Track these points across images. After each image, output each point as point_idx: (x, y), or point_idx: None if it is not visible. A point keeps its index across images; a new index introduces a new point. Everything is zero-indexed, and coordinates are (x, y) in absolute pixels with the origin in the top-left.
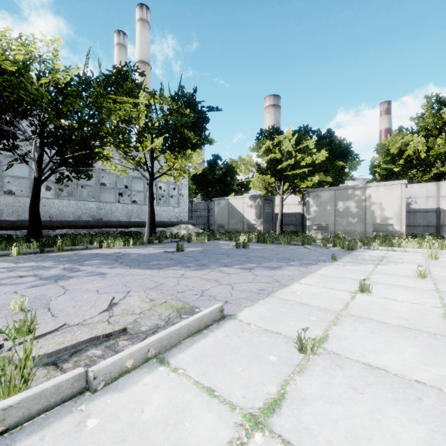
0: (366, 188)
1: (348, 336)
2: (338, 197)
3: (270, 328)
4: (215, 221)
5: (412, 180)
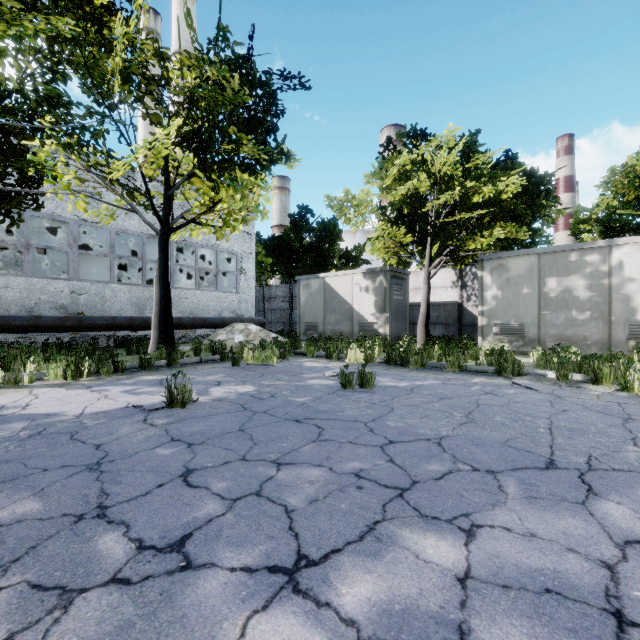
0: (611, 248)
1: None
2: (546, 269)
3: None
4: (301, 318)
5: None
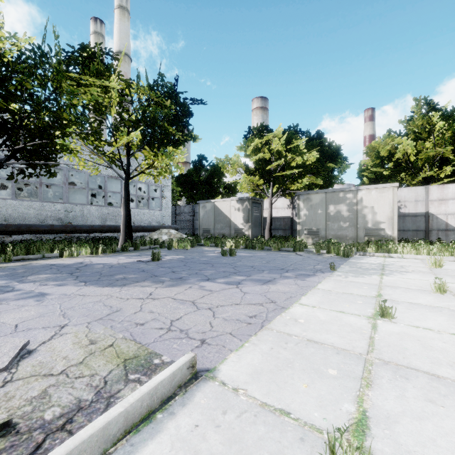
0: (357, 191)
1: (398, 415)
2: (329, 200)
3: (271, 400)
4: (200, 226)
5: (401, 183)
